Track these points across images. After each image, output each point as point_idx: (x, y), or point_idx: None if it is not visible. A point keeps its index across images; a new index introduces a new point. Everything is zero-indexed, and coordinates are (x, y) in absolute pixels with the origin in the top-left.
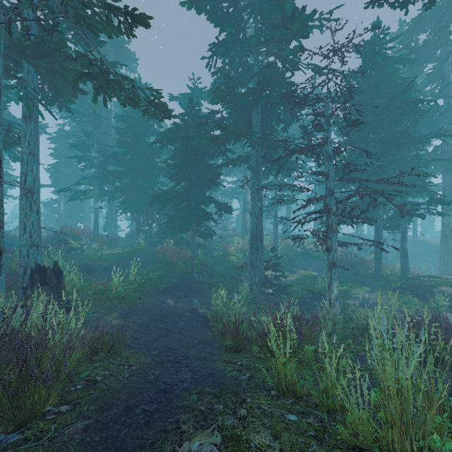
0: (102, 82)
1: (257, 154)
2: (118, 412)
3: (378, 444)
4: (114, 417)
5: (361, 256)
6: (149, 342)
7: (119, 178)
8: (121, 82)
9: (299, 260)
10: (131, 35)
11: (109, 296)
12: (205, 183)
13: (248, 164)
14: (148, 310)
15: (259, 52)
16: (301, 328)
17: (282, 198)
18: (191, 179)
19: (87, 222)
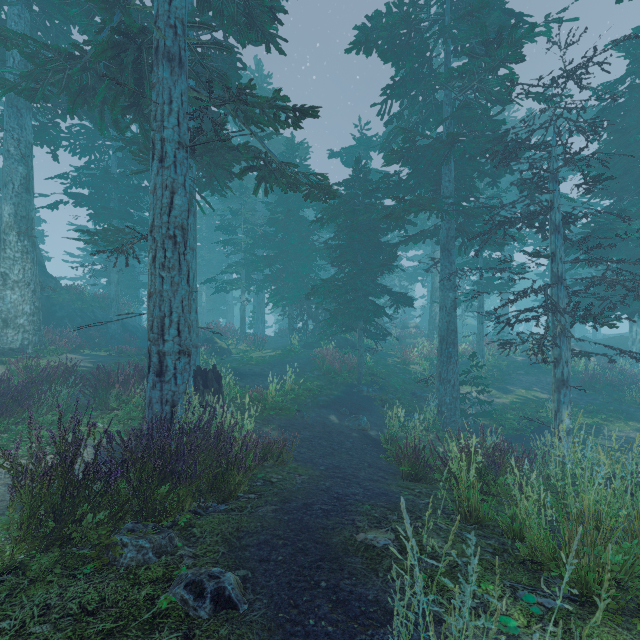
0: (264, 173)
1: (448, 226)
2: (298, 505)
3: (557, 563)
4: (296, 508)
5: (636, 372)
6: (314, 458)
7: (269, 264)
8: (284, 171)
9: (518, 374)
10: (298, 127)
11: (265, 406)
12: (376, 269)
13: (437, 238)
14: (309, 425)
15: (451, 88)
16: (502, 462)
17: (491, 282)
18: (357, 263)
19: (229, 316)
